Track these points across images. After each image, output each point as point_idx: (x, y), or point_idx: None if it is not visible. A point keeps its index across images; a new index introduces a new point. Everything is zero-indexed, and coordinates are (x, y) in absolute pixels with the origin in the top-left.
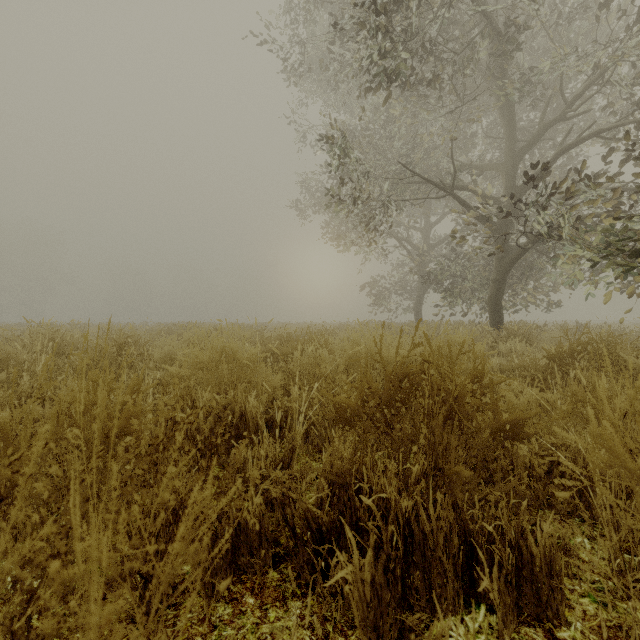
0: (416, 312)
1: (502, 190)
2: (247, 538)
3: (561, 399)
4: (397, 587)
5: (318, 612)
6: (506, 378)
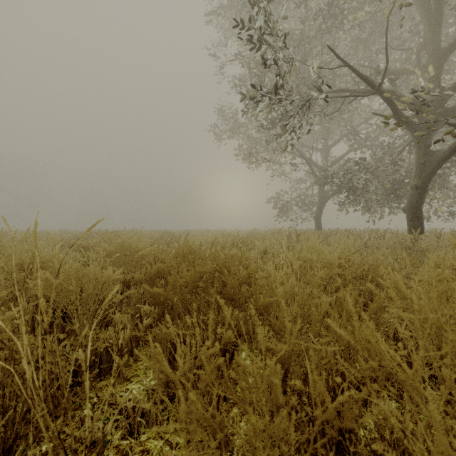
0: (316, 221)
1: None
2: None
3: None
4: None
5: None
6: None
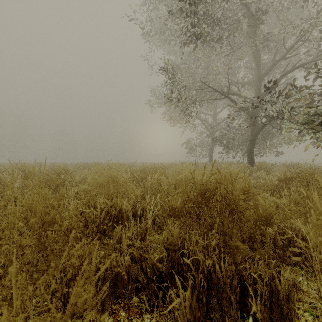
0: (209, 157)
1: (253, 95)
2: (121, 279)
3: (287, 202)
4: (203, 308)
5: (160, 321)
6: (262, 192)
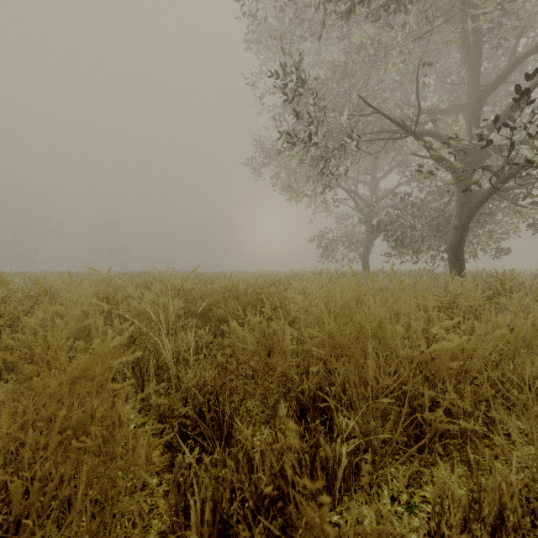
0: (363, 261)
1: None
2: None
3: None
4: None
5: None
6: None
